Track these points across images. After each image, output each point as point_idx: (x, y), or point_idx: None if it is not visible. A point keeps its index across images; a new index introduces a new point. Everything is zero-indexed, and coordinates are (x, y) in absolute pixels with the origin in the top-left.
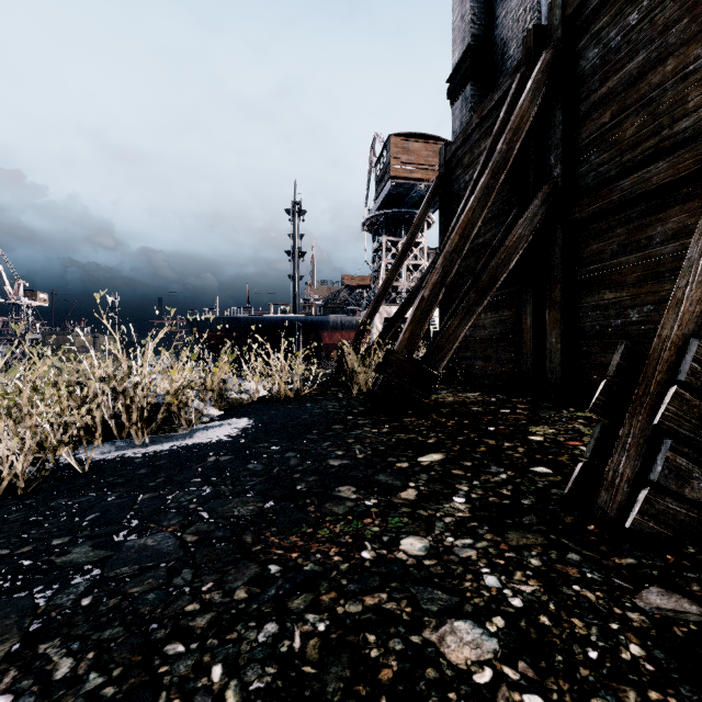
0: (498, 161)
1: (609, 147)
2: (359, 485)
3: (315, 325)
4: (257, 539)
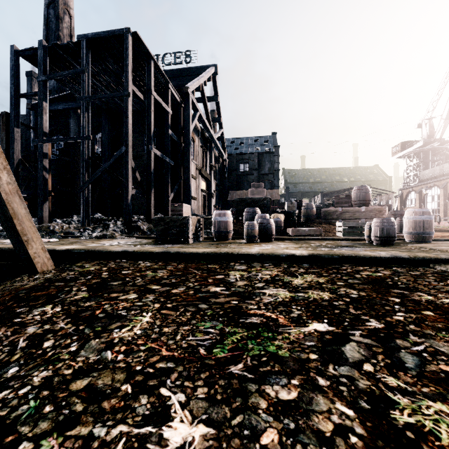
0: None
1: None
2: None
3: None
4: None
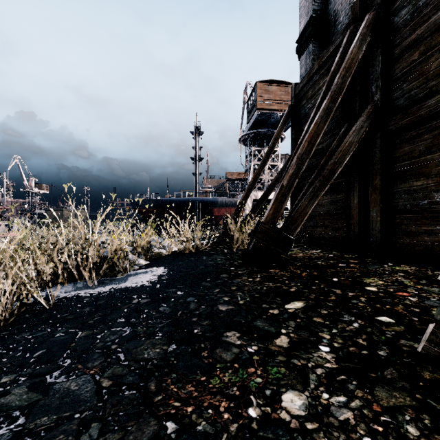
0: (335, 90)
1: (417, 77)
2: (242, 330)
3: (209, 204)
4: (159, 386)
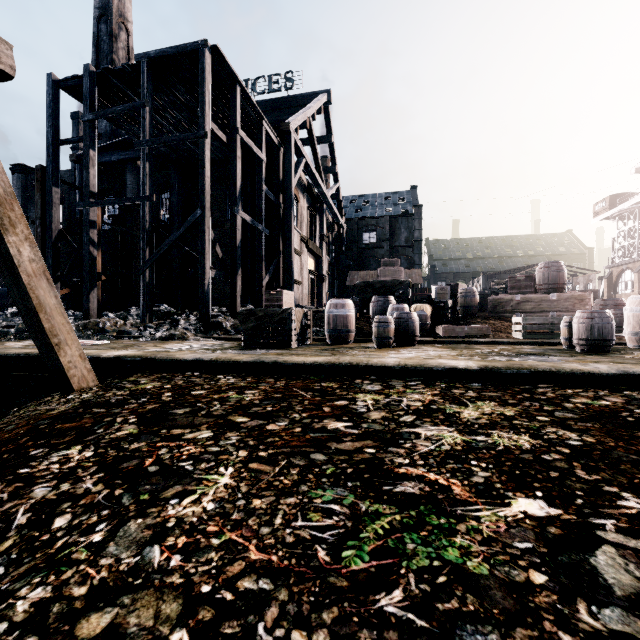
0: None
1: None
2: None
3: None
4: None
